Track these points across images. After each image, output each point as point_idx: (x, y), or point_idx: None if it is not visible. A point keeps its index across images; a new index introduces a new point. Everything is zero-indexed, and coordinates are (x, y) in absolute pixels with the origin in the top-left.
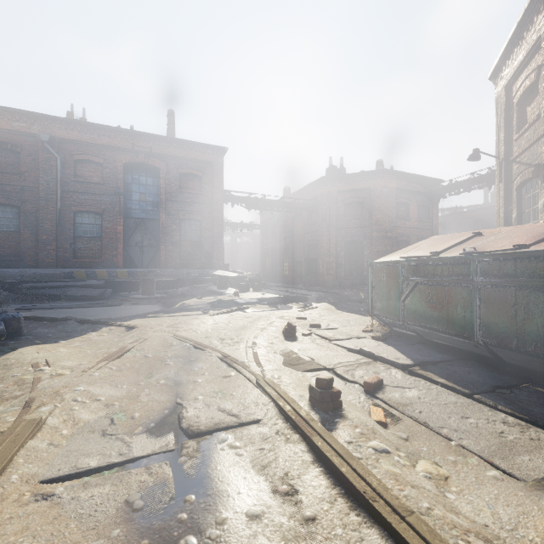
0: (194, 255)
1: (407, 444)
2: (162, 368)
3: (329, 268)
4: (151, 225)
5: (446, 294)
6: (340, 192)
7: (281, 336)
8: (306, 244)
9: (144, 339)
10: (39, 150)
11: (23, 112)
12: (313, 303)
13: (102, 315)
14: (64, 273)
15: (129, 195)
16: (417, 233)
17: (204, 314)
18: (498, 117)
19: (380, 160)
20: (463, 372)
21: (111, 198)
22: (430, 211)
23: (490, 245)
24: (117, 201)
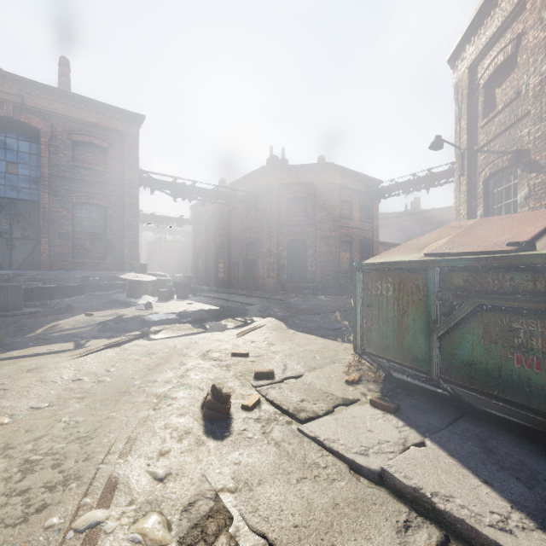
0: (95, 252)
1: None
2: None
3: (270, 269)
4: (27, 209)
5: None
6: (282, 185)
7: (198, 421)
8: (244, 242)
9: None
10: None
11: None
12: (255, 317)
13: None
14: None
15: None
16: (360, 233)
17: (72, 351)
18: (458, 104)
19: (322, 156)
20: None
21: None
22: (371, 211)
23: None
24: None
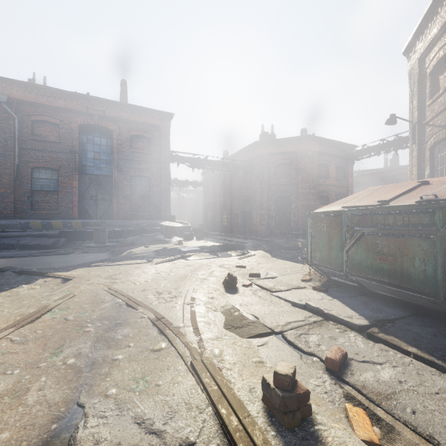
0: (143, 208)
1: None
2: (79, 338)
3: (262, 219)
4: (105, 181)
5: (400, 245)
6: (271, 154)
7: (222, 287)
8: (242, 199)
9: (74, 294)
10: None
11: None
12: (250, 250)
13: (47, 264)
14: (20, 223)
15: (84, 154)
16: (335, 190)
17: (147, 263)
18: (411, 87)
19: (304, 128)
20: (429, 335)
21: (67, 156)
22: (346, 171)
23: None
24: (73, 159)
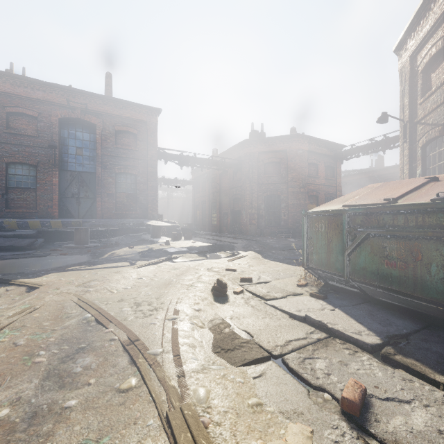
0: (129, 206)
1: None
2: (24, 373)
3: (251, 218)
4: (88, 178)
5: (413, 249)
6: (261, 153)
7: (210, 295)
8: (231, 198)
9: (35, 308)
10: None
11: None
12: (240, 251)
13: (16, 269)
14: None
15: (65, 149)
16: (325, 189)
17: (130, 266)
18: (402, 85)
19: (293, 127)
20: None
21: (46, 151)
22: (335, 171)
23: None
24: (52, 154)
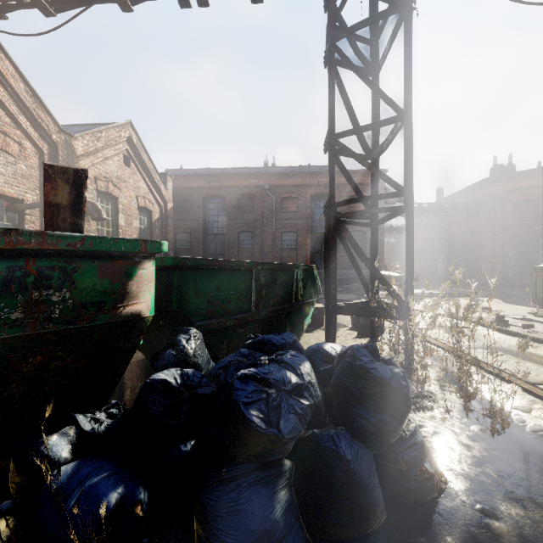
0: (359, 259)
1: (539, 336)
2: None
3: (493, 268)
4: None
5: None
6: (507, 191)
7: (463, 311)
8: (464, 245)
9: None
10: (263, 195)
11: (256, 173)
12: (479, 297)
13: None
14: None
15: (313, 217)
16: None
17: None
18: None
19: None
20: None
21: (303, 221)
22: None
23: None
24: (306, 223)
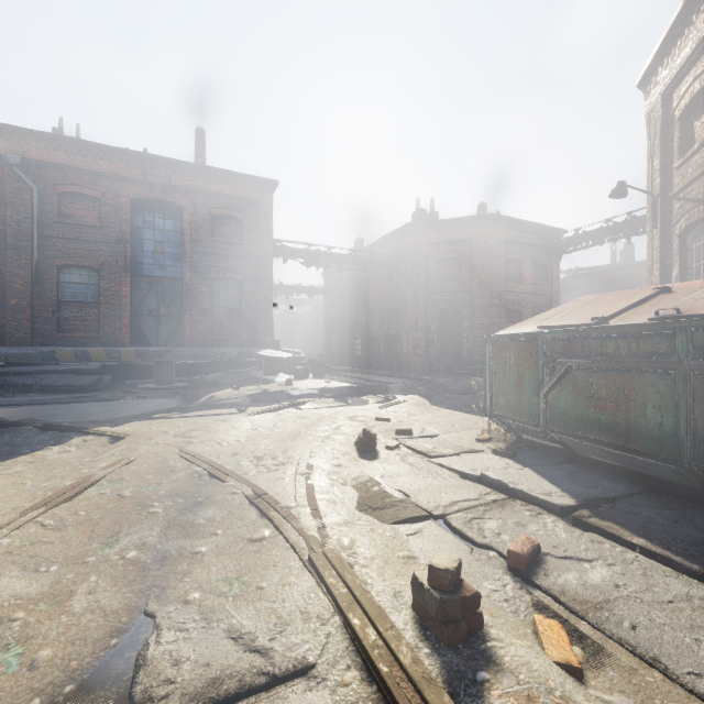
0: (231, 328)
1: None
2: (141, 522)
3: (416, 346)
4: (171, 286)
5: (625, 386)
6: (431, 244)
7: (354, 450)
8: (385, 314)
9: (130, 460)
10: (6, 176)
11: None
12: (397, 394)
13: (85, 416)
14: (41, 353)
15: (139, 245)
16: (533, 300)
17: (239, 414)
18: (651, 138)
19: (483, 203)
20: (666, 521)
21: (113, 247)
22: (549, 271)
23: (703, 304)
24: (122, 252)
